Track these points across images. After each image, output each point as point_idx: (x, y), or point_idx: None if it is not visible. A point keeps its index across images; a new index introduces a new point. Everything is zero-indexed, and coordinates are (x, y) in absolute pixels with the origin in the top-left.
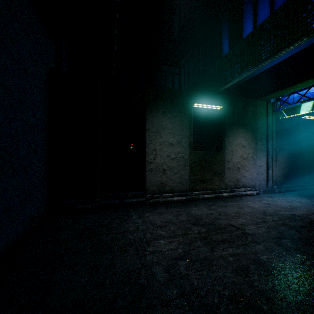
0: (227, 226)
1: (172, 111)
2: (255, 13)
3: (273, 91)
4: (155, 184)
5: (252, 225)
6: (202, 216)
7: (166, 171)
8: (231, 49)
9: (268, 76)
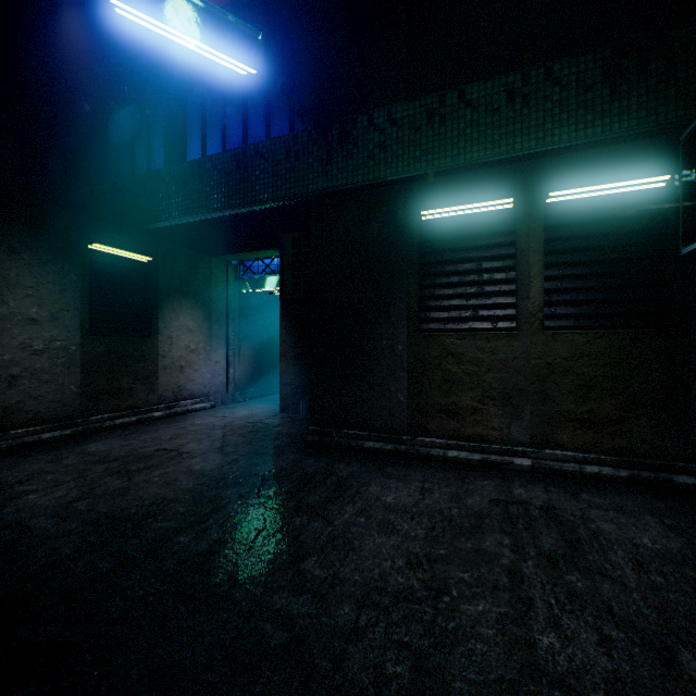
0: (157, 452)
1: (37, 250)
2: (205, 133)
3: (232, 250)
4: None
5: (194, 443)
6: (114, 450)
7: (19, 379)
8: (169, 166)
9: (227, 226)
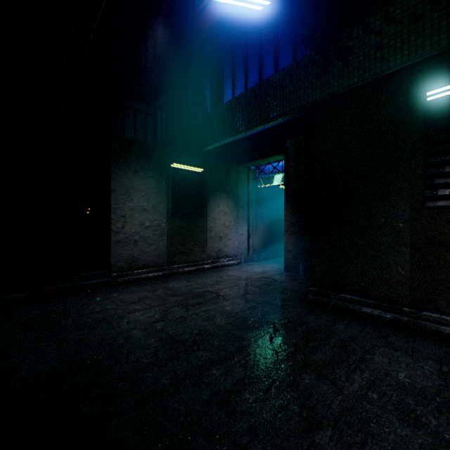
0: (204, 293)
1: (146, 170)
2: (234, 82)
3: (251, 159)
4: (125, 259)
5: (226, 289)
6: (181, 288)
7: (138, 242)
8: (213, 110)
9: (248, 144)
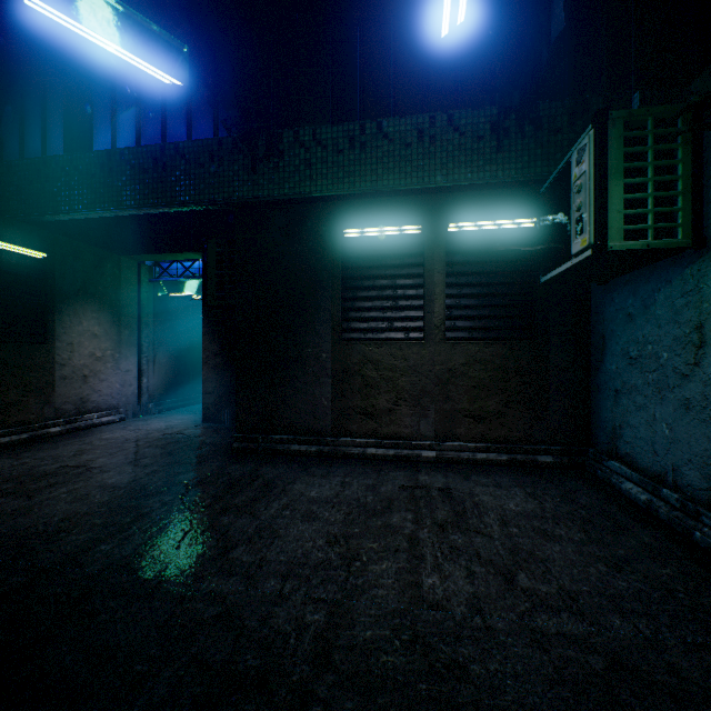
0: (61, 469)
1: None
2: (115, 122)
3: (147, 250)
4: None
5: (104, 458)
6: (3, 471)
7: None
8: (70, 154)
9: (141, 224)
